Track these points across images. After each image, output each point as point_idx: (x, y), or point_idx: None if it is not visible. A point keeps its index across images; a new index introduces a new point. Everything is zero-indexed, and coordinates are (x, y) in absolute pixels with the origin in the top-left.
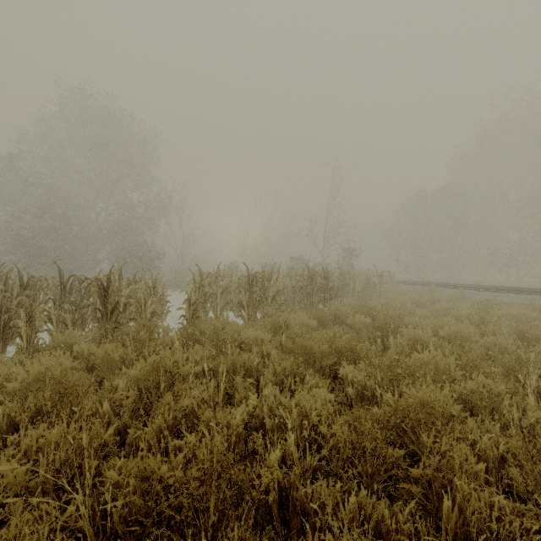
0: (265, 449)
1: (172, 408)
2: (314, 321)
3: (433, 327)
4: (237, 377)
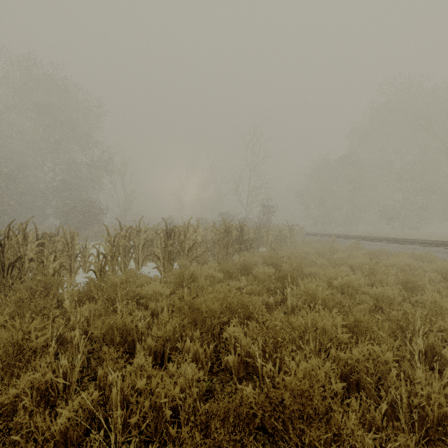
0: None
1: None
2: (219, 273)
3: (328, 278)
4: (106, 346)
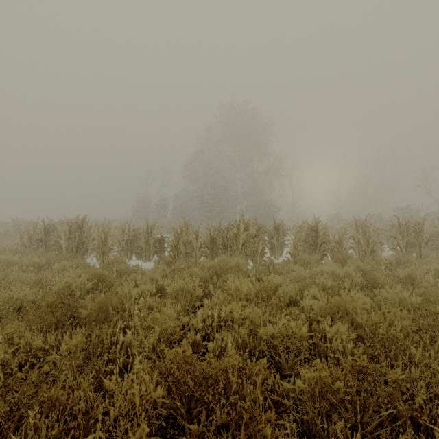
0: None
1: None
2: None
3: None
4: None
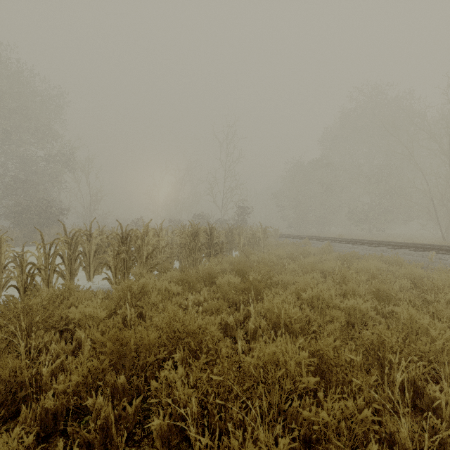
0: None
1: None
2: (175, 286)
3: (297, 288)
4: None
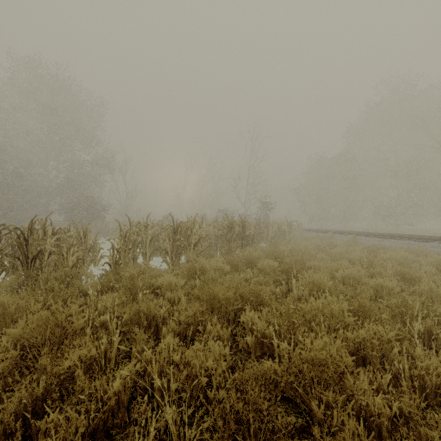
0: (148, 417)
1: (48, 373)
2: (227, 266)
3: (330, 270)
4: (137, 328)
